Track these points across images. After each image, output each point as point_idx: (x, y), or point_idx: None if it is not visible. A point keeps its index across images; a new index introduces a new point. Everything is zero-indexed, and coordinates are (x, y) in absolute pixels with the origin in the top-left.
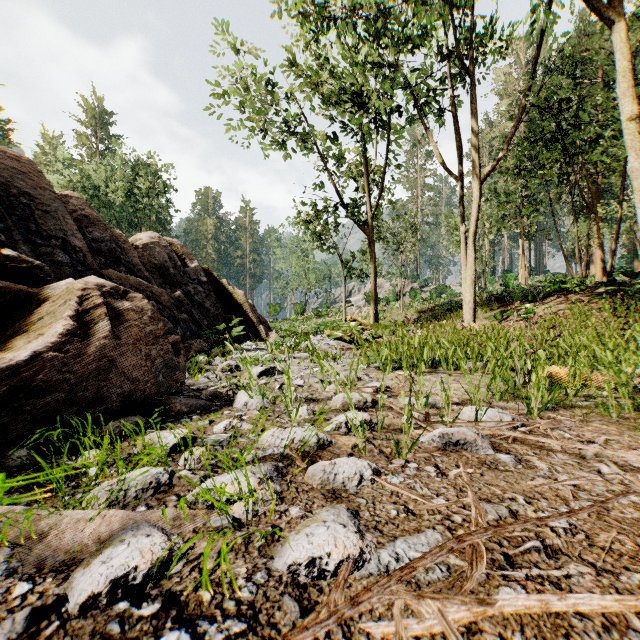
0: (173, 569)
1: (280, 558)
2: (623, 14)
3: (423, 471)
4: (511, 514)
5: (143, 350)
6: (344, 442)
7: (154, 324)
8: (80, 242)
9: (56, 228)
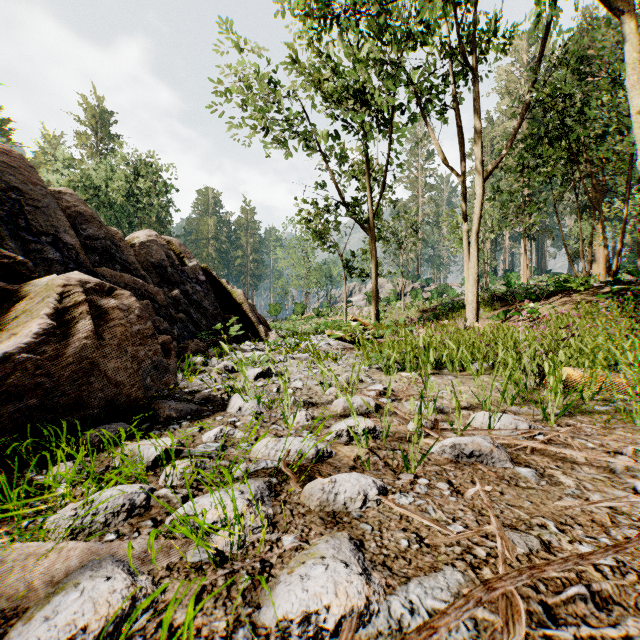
0: (136, 623)
1: (268, 608)
2: (632, 4)
3: (435, 489)
4: (543, 546)
5: (129, 351)
6: (345, 453)
7: (142, 323)
8: (73, 239)
9: (47, 224)
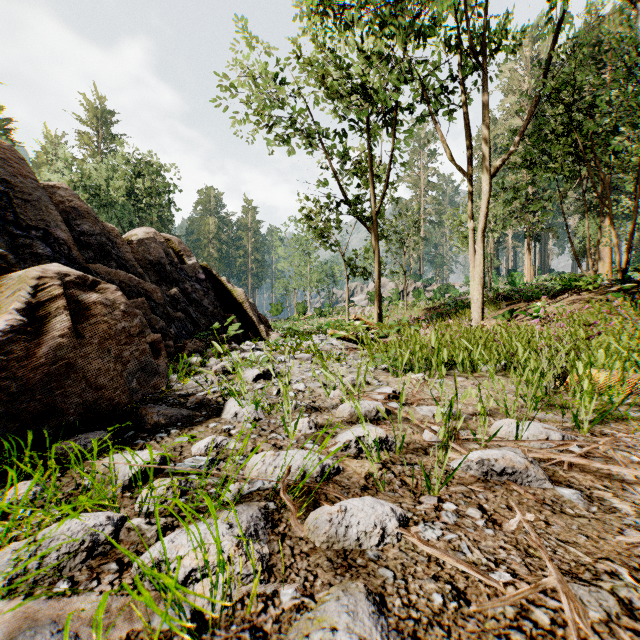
0: None
1: None
2: None
3: (466, 517)
4: (622, 607)
5: (113, 351)
6: (355, 469)
7: (128, 320)
8: (65, 234)
9: (38, 218)
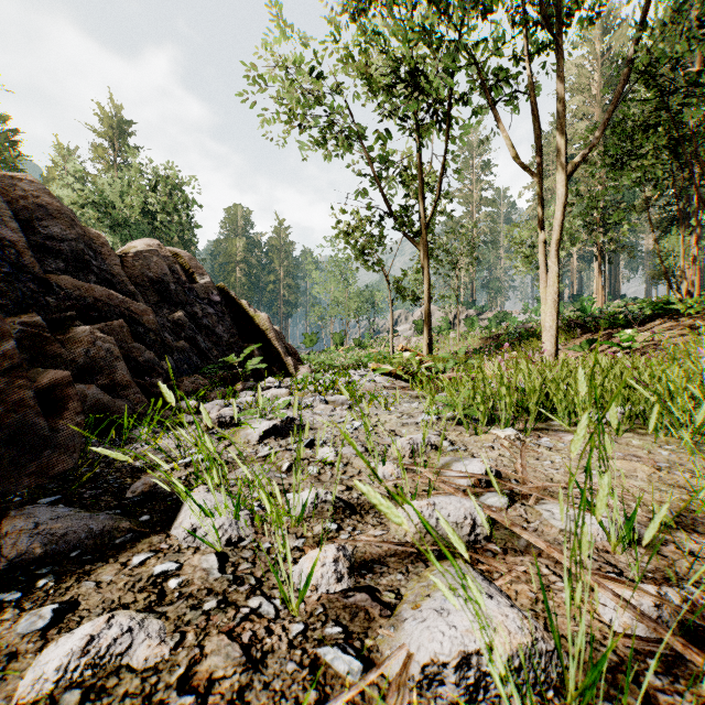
0: None
1: None
2: None
3: None
4: None
5: None
6: None
7: None
8: (17, 234)
9: None
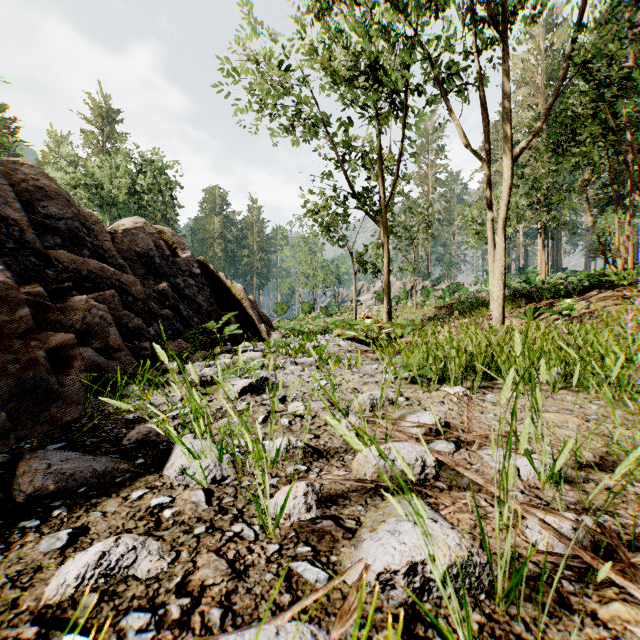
0: None
1: None
2: None
3: None
4: None
5: None
6: None
7: (3, 311)
8: (19, 214)
9: None
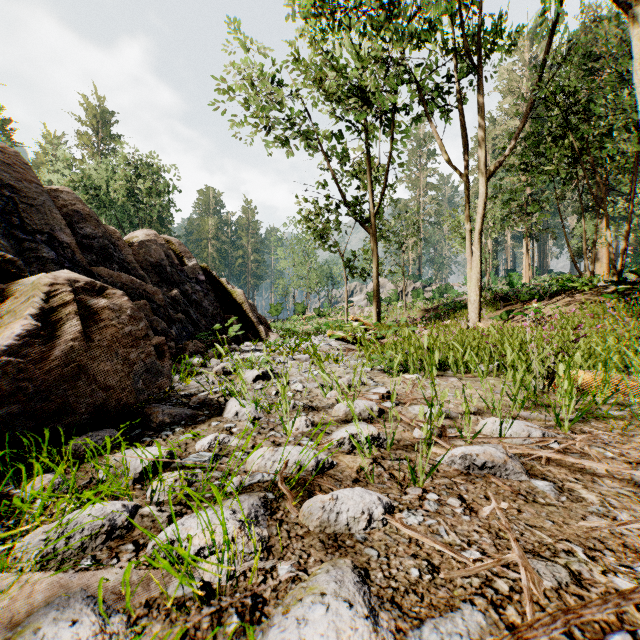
0: None
1: None
2: None
3: (446, 506)
4: (573, 578)
5: (120, 353)
6: (348, 463)
7: (134, 324)
8: (69, 238)
9: (42, 223)
